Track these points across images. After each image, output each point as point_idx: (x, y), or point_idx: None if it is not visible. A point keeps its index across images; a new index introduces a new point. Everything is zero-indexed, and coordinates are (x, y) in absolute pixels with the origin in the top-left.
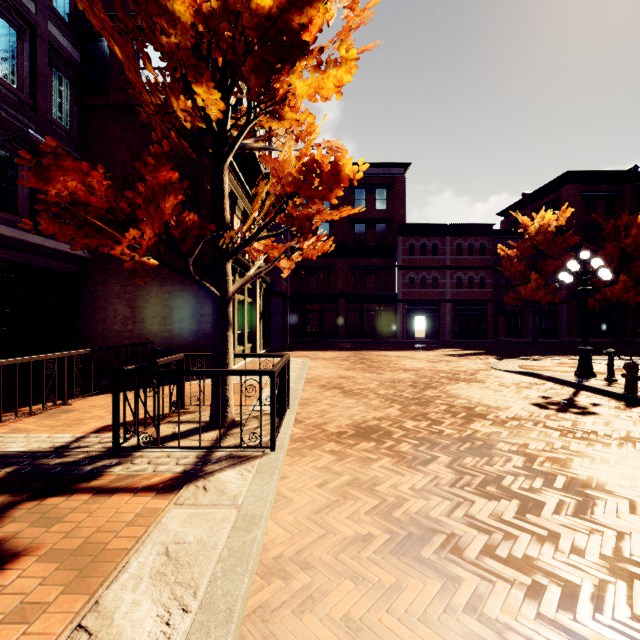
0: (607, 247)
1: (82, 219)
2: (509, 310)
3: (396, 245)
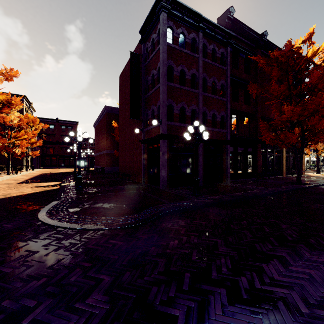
0: None
1: (16, 155)
2: None
3: (74, 142)
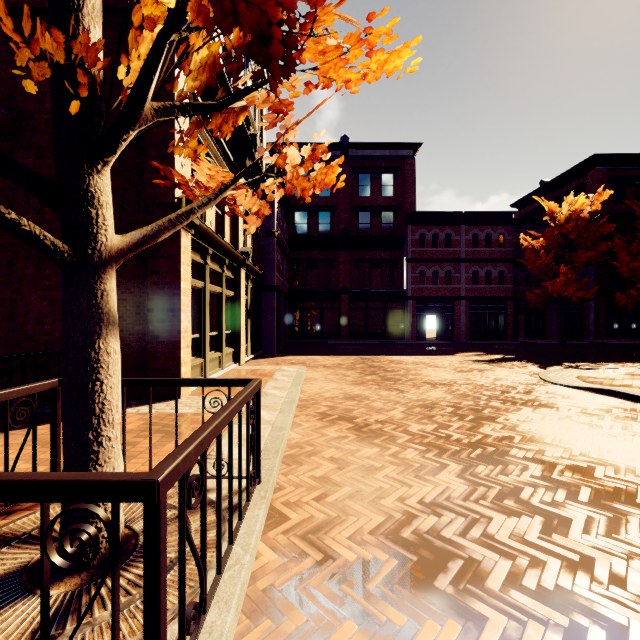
0: None
1: None
2: (530, 308)
3: (405, 235)
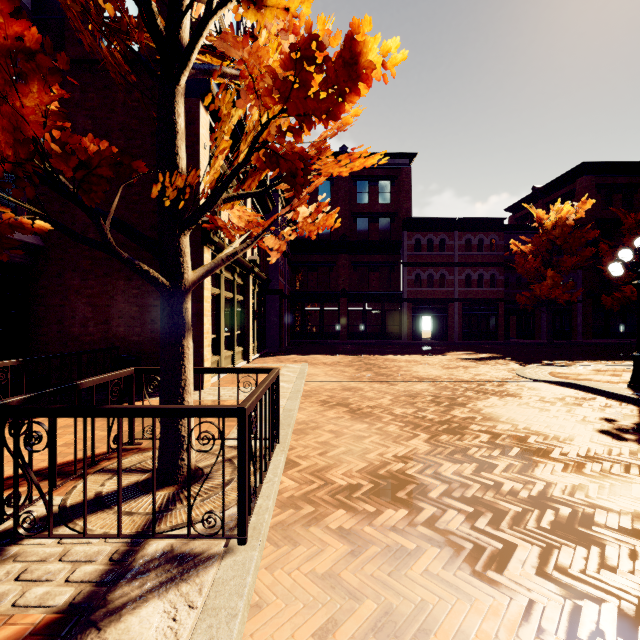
0: (628, 242)
1: None
2: (521, 310)
3: (401, 240)
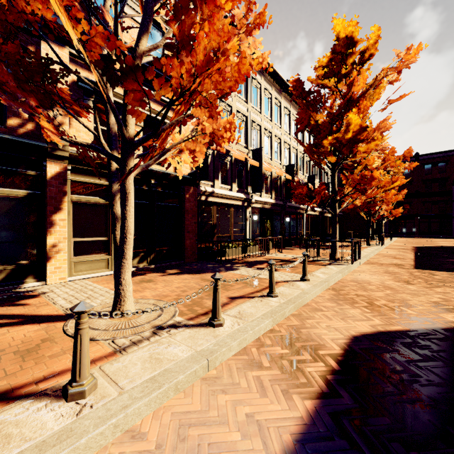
0: None
1: None
2: None
3: (451, 190)
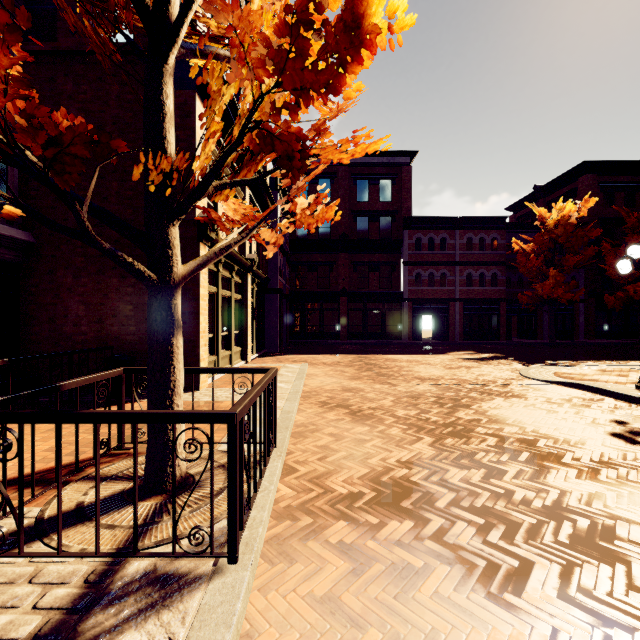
0: (631, 241)
1: None
2: (522, 309)
3: (402, 239)
